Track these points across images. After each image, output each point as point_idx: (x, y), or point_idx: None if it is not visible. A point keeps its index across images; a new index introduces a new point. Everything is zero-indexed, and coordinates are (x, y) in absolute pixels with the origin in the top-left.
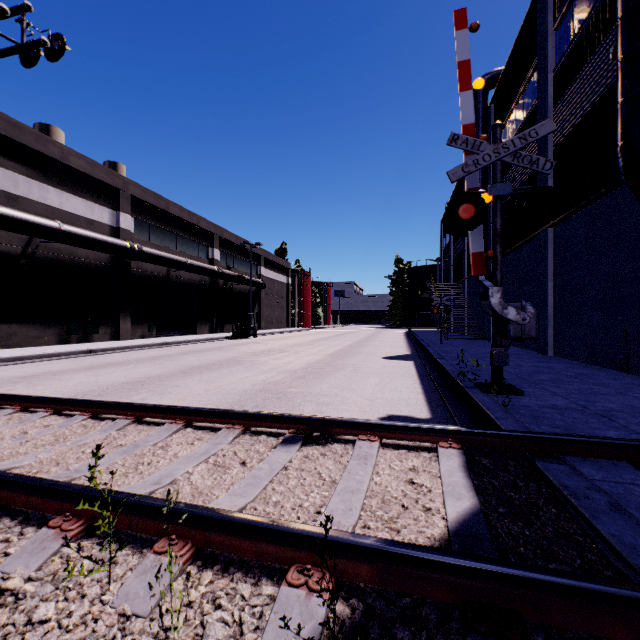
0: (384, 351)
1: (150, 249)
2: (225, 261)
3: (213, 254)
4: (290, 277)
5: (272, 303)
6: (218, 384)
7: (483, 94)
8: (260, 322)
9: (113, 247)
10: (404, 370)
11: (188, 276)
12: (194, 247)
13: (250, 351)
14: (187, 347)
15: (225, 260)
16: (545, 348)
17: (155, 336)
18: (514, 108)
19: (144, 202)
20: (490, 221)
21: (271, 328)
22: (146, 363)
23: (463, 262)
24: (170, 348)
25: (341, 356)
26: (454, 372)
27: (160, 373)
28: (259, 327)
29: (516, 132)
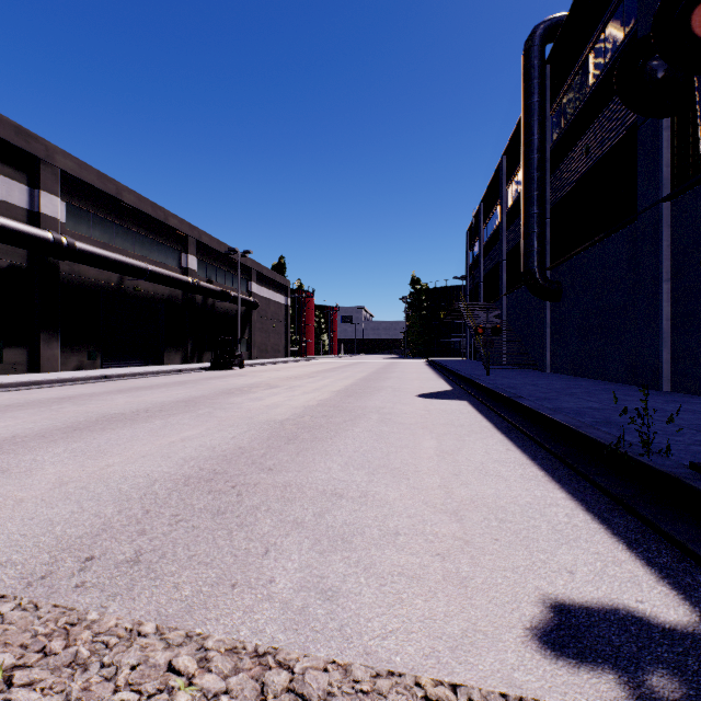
0: (414, 385)
1: (88, 246)
2: (205, 272)
3: (187, 262)
4: (289, 297)
5: (267, 327)
6: (106, 461)
7: (540, 47)
8: (251, 350)
9: (23, 237)
10: (466, 418)
11: (151, 288)
12: (160, 251)
13: (223, 387)
14: (135, 382)
15: (205, 271)
16: (657, 380)
17: (100, 367)
18: (587, 57)
19: (82, 182)
20: (545, 216)
21: (266, 358)
22: (29, 409)
23: (500, 275)
24: (108, 383)
25: (356, 394)
26: (583, 427)
27: (21, 432)
28: (250, 356)
29: (592, 87)
